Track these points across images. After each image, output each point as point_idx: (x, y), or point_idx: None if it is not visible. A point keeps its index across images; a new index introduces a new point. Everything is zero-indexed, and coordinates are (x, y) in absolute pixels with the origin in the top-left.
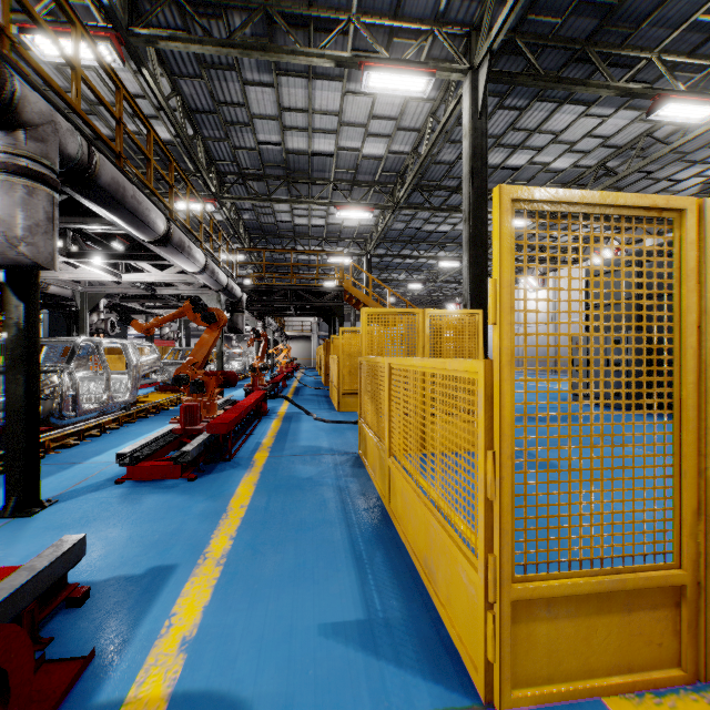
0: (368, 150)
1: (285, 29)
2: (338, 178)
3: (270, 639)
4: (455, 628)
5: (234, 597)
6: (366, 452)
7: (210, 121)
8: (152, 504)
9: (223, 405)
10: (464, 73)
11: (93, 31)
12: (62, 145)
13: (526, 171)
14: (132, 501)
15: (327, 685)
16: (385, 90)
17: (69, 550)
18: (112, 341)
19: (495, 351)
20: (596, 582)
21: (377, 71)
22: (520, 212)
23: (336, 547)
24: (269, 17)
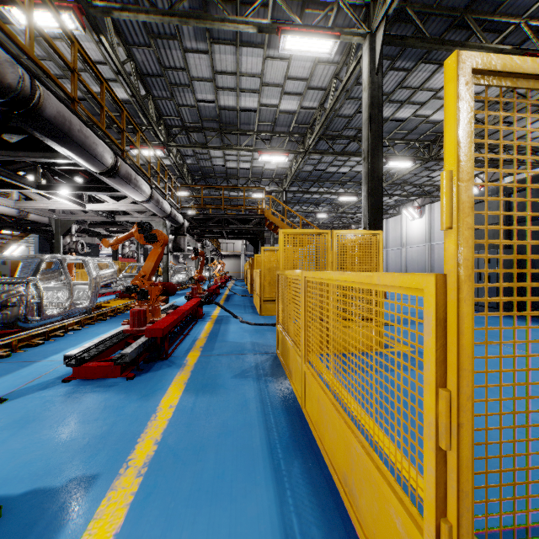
0: (284, 106)
1: (216, 1)
2: (261, 129)
3: None
4: None
5: (148, 519)
6: (283, 353)
7: (158, 83)
8: (90, 403)
9: (167, 310)
10: (363, 37)
11: (59, 4)
12: (2, 74)
13: (410, 122)
14: (73, 401)
15: None
16: (298, 52)
17: None
18: (75, 257)
19: (449, 262)
20: None
21: (292, 35)
22: (405, 156)
23: (255, 454)
24: None
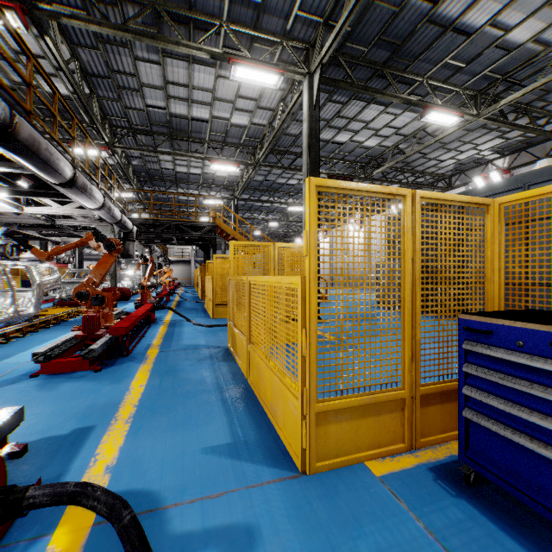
0: (235, 120)
1: (171, 24)
2: (212, 138)
3: (169, 459)
4: (287, 439)
5: (141, 440)
6: (233, 344)
7: (104, 84)
8: (67, 389)
9: (118, 315)
10: (304, 76)
11: None
12: None
13: (348, 146)
14: (49, 389)
15: (208, 477)
16: (248, 80)
17: (13, 416)
18: (18, 263)
19: (307, 271)
20: (361, 399)
21: (242, 66)
22: (344, 174)
23: (212, 405)
24: (157, 12)
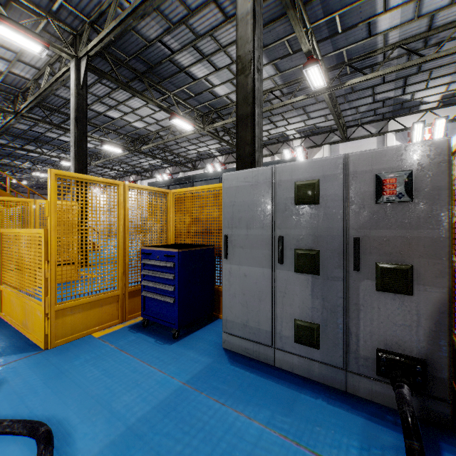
0: None
1: None
2: None
3: None
4: (36, 337)
5: None
6: None
7: None
8: None
9: None
10: (71, 57)
11: None
12: None
13: (119, 122)
14: None
15: None
16: (4, 36)
17: None
18: None
19: (49, 226)
20: (89, 299)
21: None
22: (117, 144)
23: None
24: None
